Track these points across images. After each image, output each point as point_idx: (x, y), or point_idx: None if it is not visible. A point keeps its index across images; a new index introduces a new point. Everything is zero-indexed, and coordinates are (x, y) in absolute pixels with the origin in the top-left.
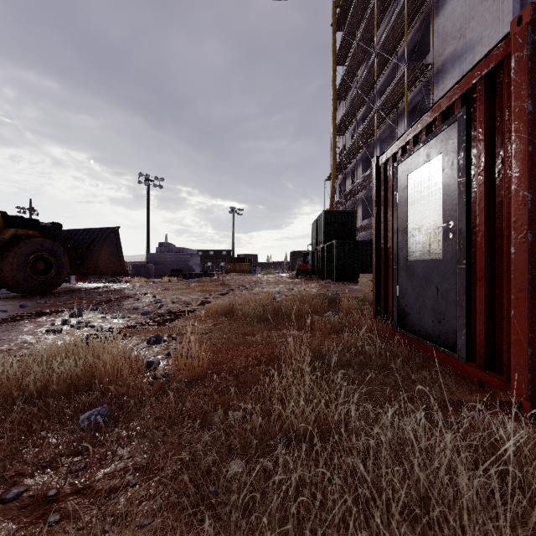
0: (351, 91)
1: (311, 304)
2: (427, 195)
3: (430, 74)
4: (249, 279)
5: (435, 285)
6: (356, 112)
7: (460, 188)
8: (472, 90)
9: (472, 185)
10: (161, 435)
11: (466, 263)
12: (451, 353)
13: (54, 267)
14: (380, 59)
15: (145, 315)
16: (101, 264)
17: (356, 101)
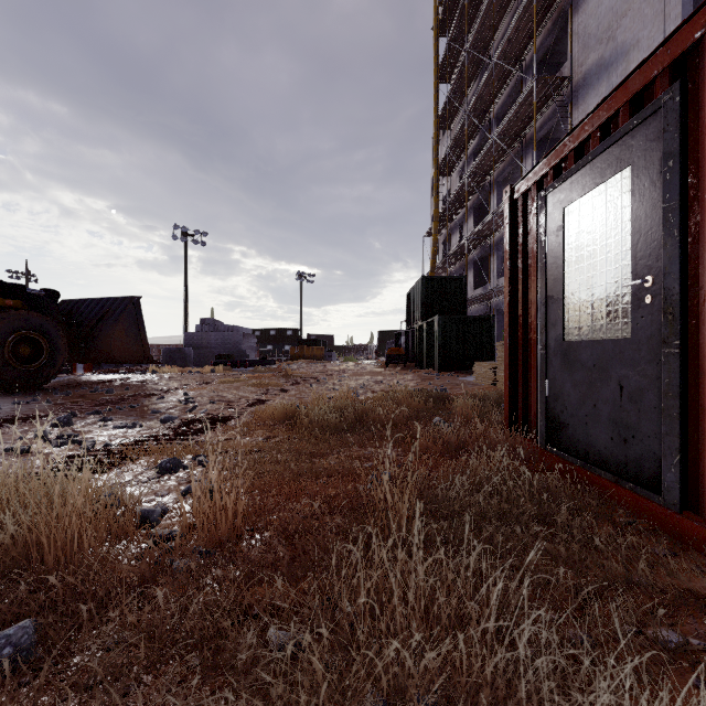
0: (458, 117)
1: (409, 405)
2: (601, 237)
3: (567, 91)
4: (323, 368)
5: (616, 380)
6: (466, 144)
7: (667, 219)
8: (691, 53)
9: (691, 213)
10: (121, 703)
11: (681, 345)
12: (650, 494)
13: (46, 352)
14: (499, 71)
15: (166, 422)
16: (115, 347)
17: (466, 129)
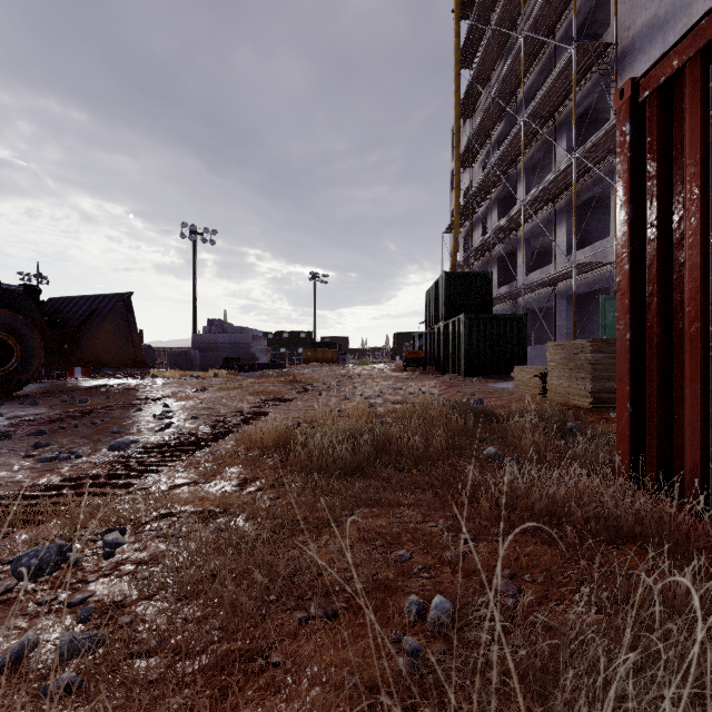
0: (481, 104)
1: (444, 424)
2: None
3: (611, 60)
4: (336, 372)
5: None
6: (491, 130)
7: None
8: None
9: None
10: None
11: None
12: None
13: (17, 355)
14: (528, 47)
15: (116, 450)
16: (101, 349)
17: (491, 114)
